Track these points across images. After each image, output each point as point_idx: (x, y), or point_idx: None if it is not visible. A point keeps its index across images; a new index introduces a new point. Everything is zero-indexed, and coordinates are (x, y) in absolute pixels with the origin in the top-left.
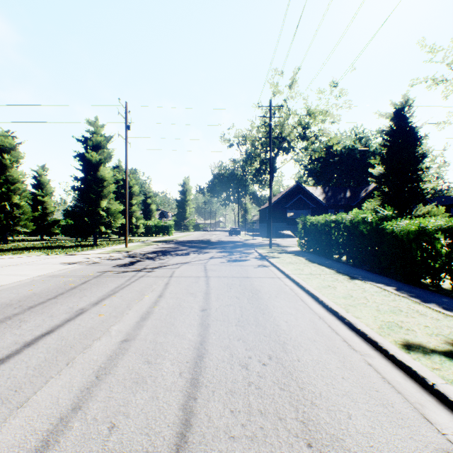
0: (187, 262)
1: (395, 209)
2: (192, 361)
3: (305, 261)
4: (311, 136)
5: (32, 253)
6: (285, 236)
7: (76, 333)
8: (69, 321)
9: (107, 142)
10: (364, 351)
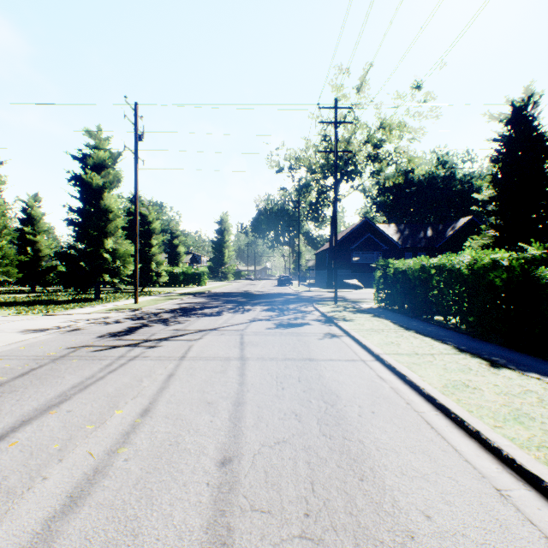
0: (216, 327)
1: (546, 247)
2: None
3: (394, 327)
4: (384, 156)
5: None
6: (351, 286)
7: None
8: None
9: (114, 161)
10: None
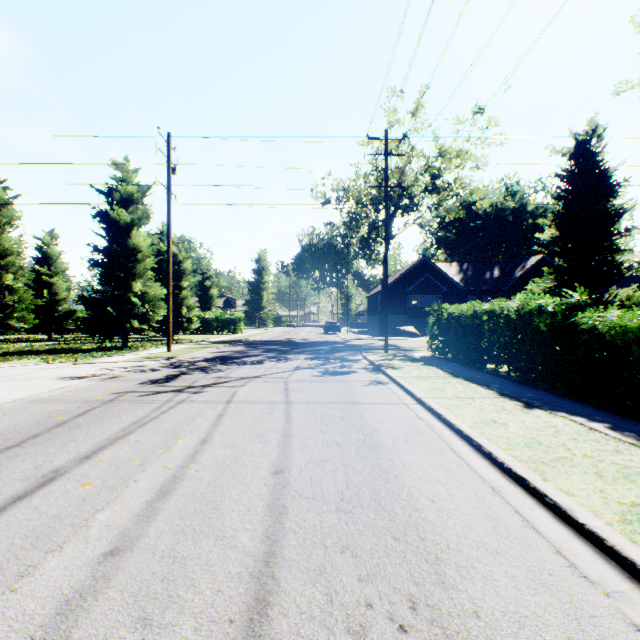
0: (259, 375)
1: (591, 293)
2: (241, 618)
3: (443, 374)
4: (443, 187)
5: (25, 361)
6: (406, 333)
7: (18, 533)
8: (20, 500)
9: (142, 195)
10: (611, 584)
